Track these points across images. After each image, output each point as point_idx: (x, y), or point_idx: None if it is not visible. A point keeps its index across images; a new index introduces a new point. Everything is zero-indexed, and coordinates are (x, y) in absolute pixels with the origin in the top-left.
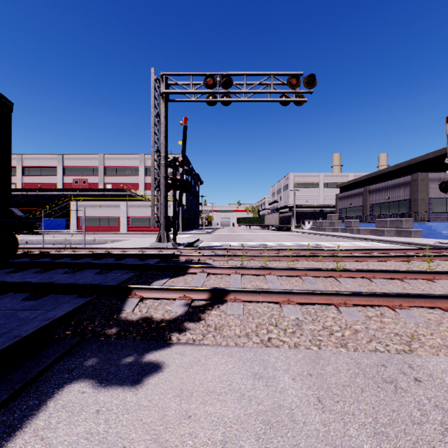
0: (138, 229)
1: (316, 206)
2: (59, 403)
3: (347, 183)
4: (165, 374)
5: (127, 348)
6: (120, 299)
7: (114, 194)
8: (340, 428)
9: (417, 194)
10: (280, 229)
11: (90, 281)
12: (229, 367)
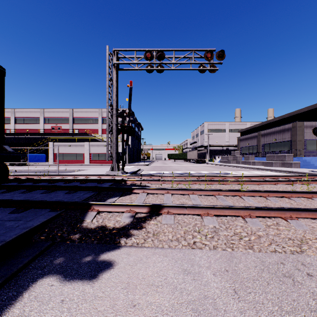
0: (97, 162)
1: (224, 145)
2: (32, 294)
3: (246, 129)
4: (115, 270)
5: (87, 249)
6: (83, 212)
7: (80, 137)
8: (253, 315)
9: (296, 137)
10: (198, 162)
11: (61, 199)
12: (164, 265)
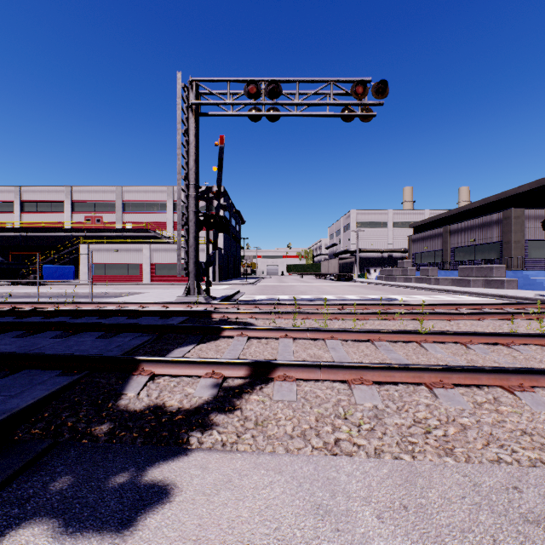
0: (164, 279)
1: (384, 250)
2: None
3: (422, 222)
4: (174, 508)
5: (122, 457)
6: (123, 377)
7: (135, 235)
8: None
9: (510, 236)
10: (340, 279)
11: (86, 349)
12: (276, 493)
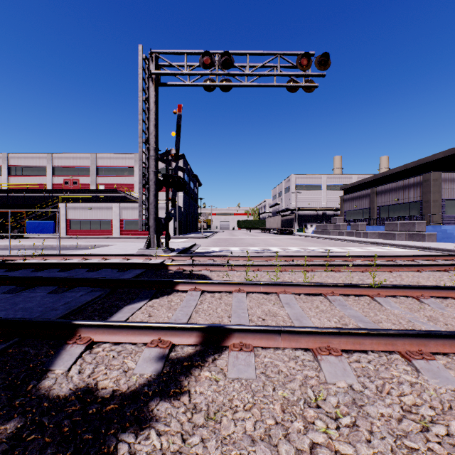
0: (132, 233)
1: (319, 208)
2: None
3: (351, 184)
4: None
5: None
6: (57, 345)
7: (107, 195)
8: None
9: (429, 196)
10: (282, 233)
11: (31, 307)
12: None
